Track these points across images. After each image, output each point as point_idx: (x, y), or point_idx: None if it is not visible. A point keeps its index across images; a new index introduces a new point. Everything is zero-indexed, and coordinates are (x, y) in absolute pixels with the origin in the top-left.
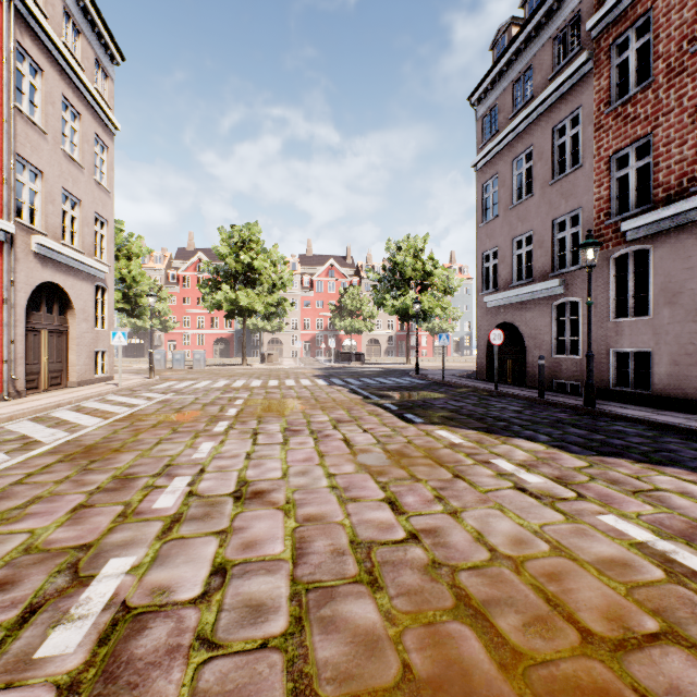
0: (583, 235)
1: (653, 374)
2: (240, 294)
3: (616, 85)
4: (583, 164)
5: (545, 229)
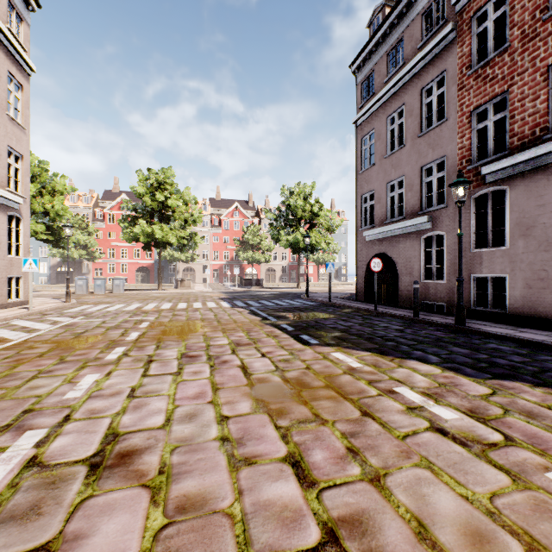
0: (447, 179)
1: (510, 296)
2: (155, 228)
3: (476, 51)
4: (447, 119)
5: (414, 174)
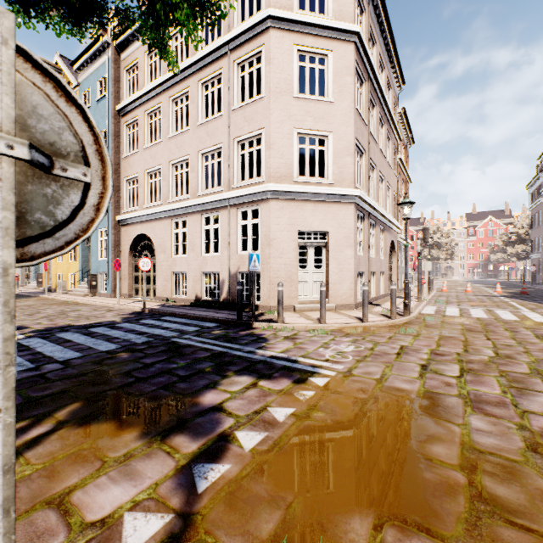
0: (541, 243)
1: None
2: (433, 252)
3: None
4: (541, 225)
5: (538, 238)
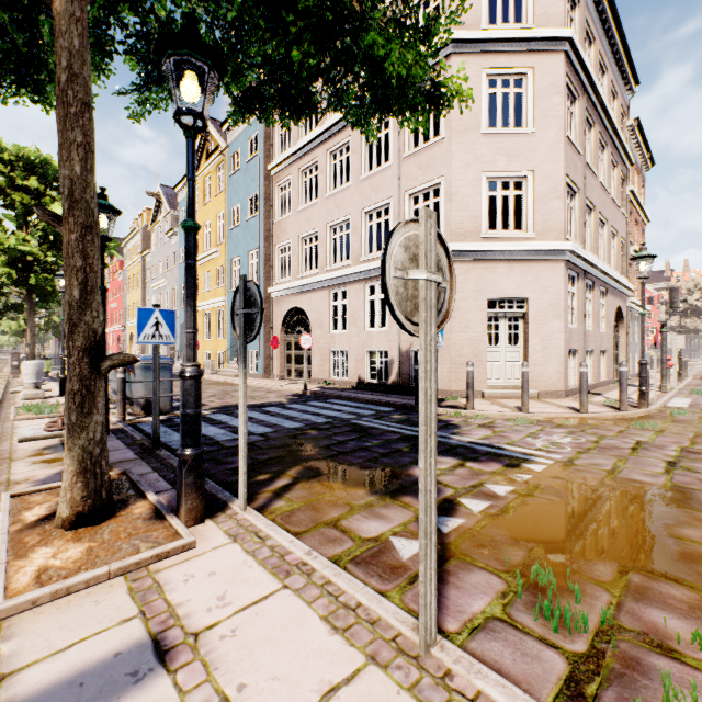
0: None
1: None
2: (688, 322)
3: None
4: None
5: None
